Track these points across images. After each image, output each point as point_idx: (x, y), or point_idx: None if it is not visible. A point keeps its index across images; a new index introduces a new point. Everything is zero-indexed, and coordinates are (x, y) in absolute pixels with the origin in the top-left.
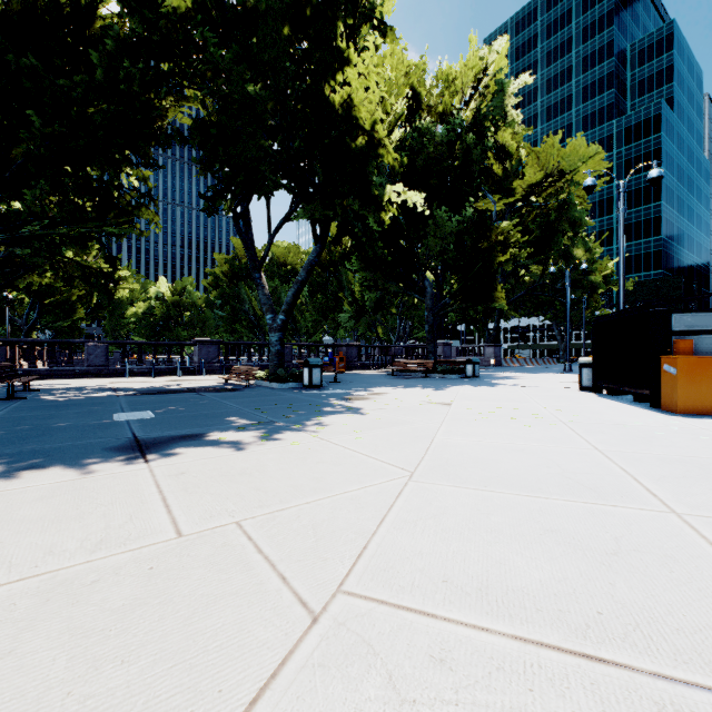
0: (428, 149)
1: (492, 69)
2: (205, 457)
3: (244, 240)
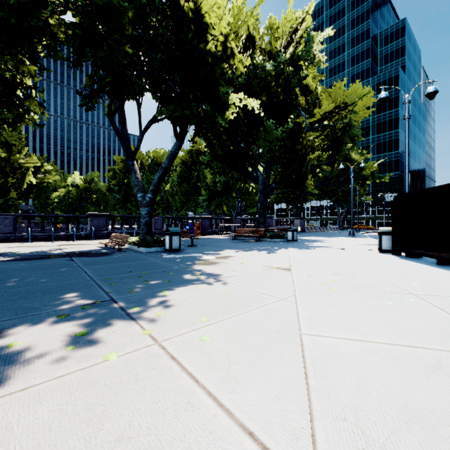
0: (260, 76)
1: (303, 25)
2: None
3: (118, 134)
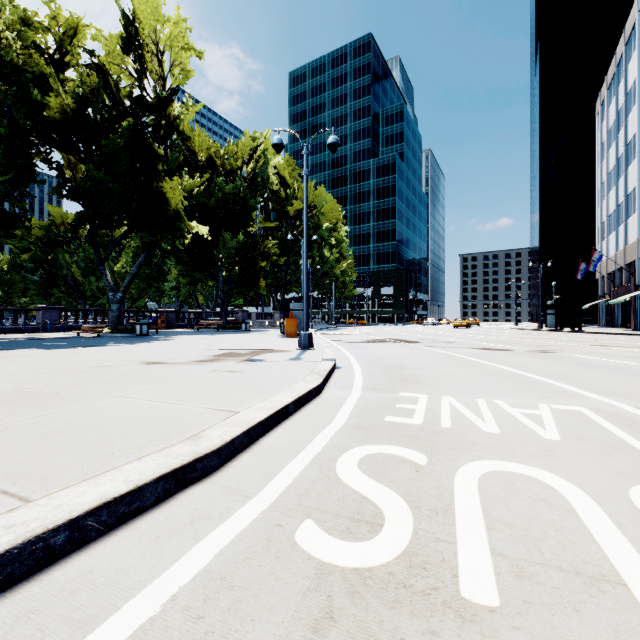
0: (220, 195)
1: (262, 148)
2: (112, 346)
3: (94, 248)
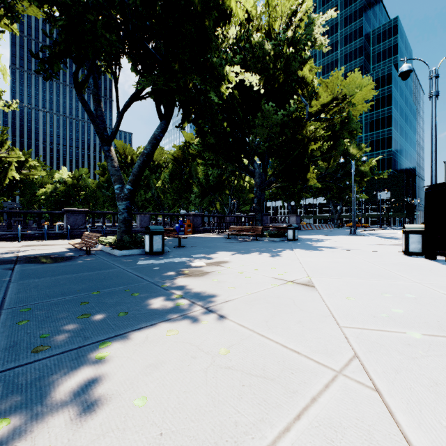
0: (258, 56)
1: (303, 4)
2: None
3: (88, 111)
